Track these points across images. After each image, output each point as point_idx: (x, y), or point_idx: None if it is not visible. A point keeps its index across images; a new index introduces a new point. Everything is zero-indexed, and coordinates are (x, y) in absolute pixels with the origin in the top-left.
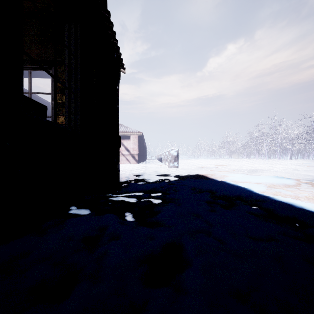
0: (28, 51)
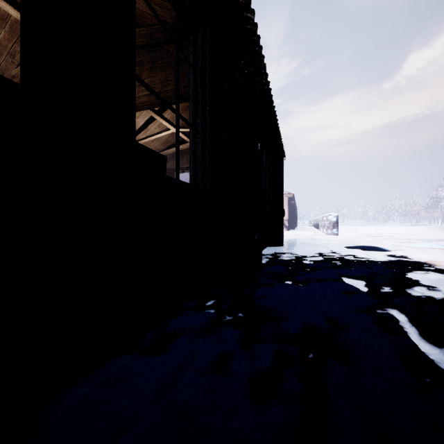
0: None
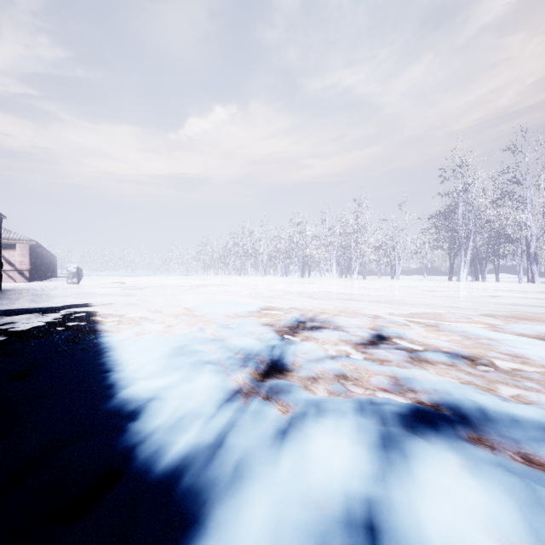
0: None
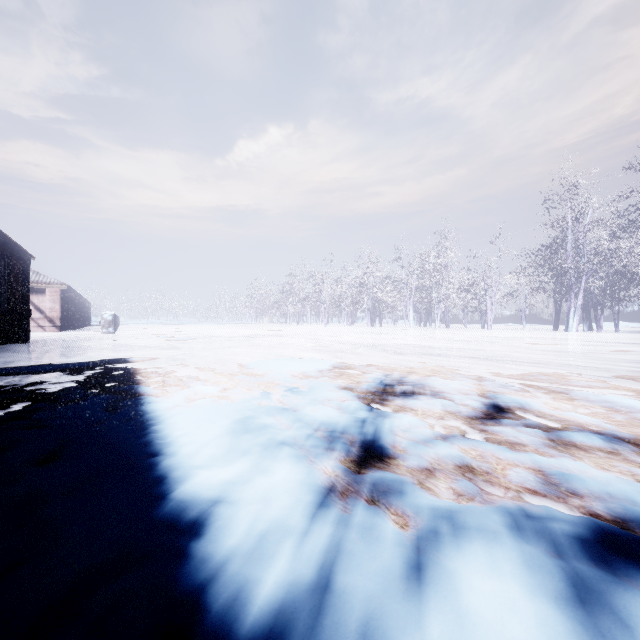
0: None
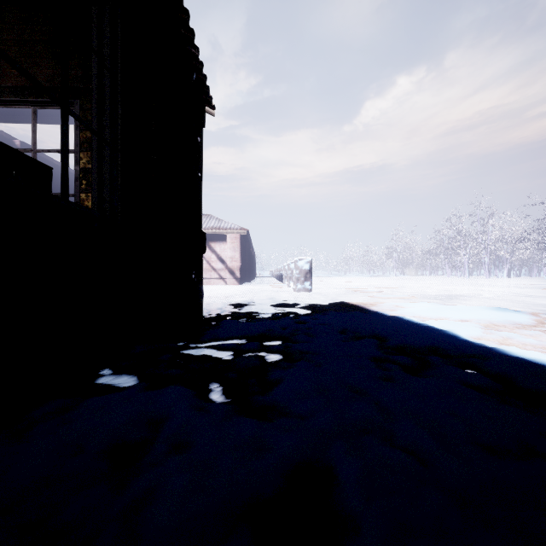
0: (31, 71)
